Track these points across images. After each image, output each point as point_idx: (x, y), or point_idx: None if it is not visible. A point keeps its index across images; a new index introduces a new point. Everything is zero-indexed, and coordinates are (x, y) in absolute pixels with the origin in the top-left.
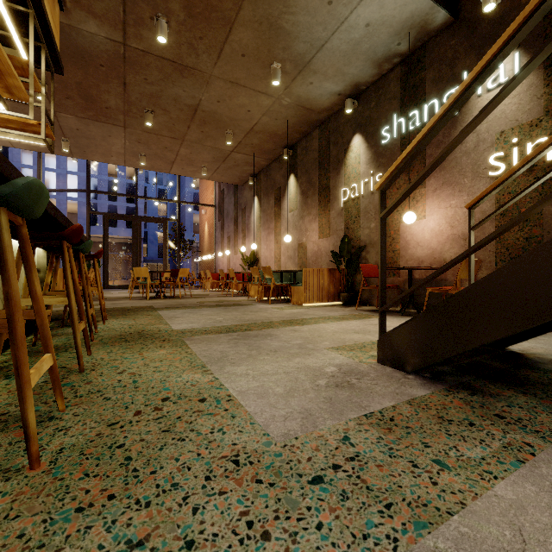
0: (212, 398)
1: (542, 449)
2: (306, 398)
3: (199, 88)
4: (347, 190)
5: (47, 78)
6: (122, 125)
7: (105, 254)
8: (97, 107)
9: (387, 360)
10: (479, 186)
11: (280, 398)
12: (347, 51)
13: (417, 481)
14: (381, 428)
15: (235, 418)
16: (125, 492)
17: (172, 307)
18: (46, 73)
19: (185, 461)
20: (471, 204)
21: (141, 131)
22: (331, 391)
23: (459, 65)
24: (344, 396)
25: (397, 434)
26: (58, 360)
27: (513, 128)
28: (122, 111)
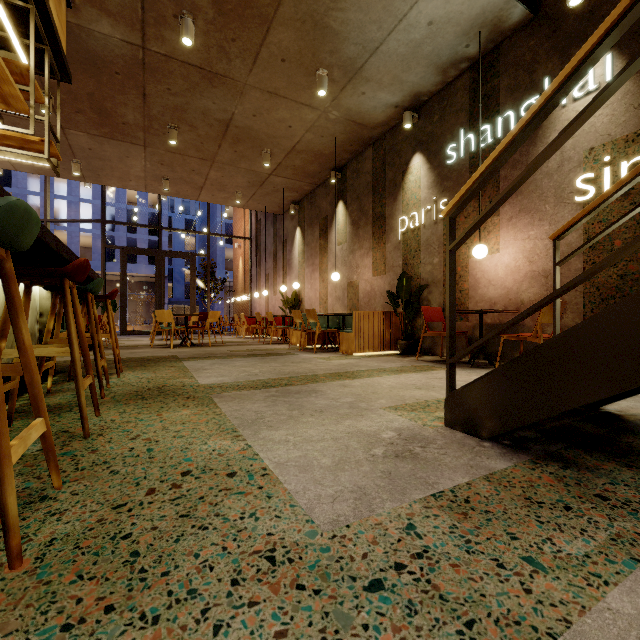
0: (244, 471)
1: None
2: (359, 473)
3: (232, 99)
4: (405, 219)
5: (54, 88)
6: (142, 144)
7: (123, 294)
8: (113, 122)
9: (457, 423)
10: (564, 214)
11: (327, 473)
12: (405, 54)
13: (505, 588)
14: (454, 512)
15: (272, 499)
16: (127, 602)
17: (199, 357)
18: (52, 83)
19: (207, 557)
20: (557, 235)
21: (163, 151)
22: (390, 462)
23: (539, 70)
24: (406, 469)
25: (474, 521)
26: (59, 422)
27: (605, 144)
28: (142, 127)
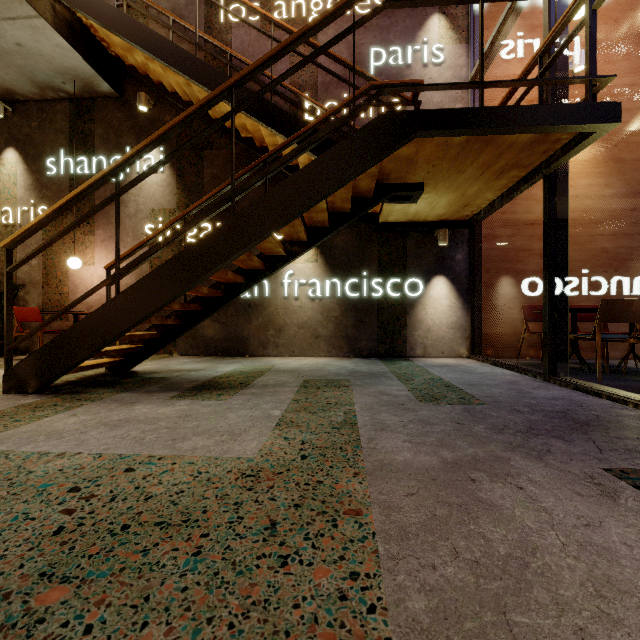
0: None
1: (87, 404)
2: None
3: None
4: None
5: None
6: None
7: None
8: None
9: (12, 389)
10: None
11: None
12: None
13: None
14: None
15: None
16: None
17: None
18: None
19: None
20: (108, 267)
21: None
22: None
23: (124, 138)
24: None
25: None
26: None
27: (160, 209)
28: None
